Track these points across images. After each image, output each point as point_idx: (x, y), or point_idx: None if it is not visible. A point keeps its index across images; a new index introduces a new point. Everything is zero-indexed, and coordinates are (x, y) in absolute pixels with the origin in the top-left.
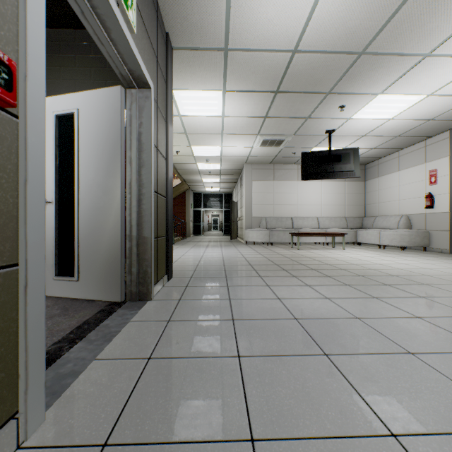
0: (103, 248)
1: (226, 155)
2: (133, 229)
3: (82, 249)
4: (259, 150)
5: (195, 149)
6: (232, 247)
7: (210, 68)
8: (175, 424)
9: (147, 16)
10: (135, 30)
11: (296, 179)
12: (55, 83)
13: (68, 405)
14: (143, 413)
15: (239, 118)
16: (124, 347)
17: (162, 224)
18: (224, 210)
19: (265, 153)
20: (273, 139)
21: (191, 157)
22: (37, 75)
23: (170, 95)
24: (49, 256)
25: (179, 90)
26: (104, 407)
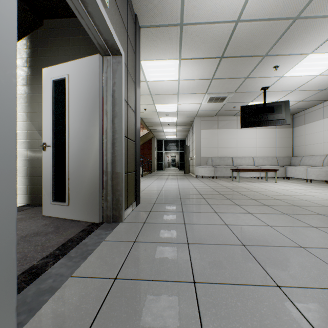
0: (86, 180)
1: (181, 111)
2: (108, 166)
3: (71, 181)
4: (206, 105)
5: (158, 106)
6: (186, 180)
7: (169, 41)
8: None
9: None
10: (108, 5)
11: (236, 128)
12: (55, 59)
13: (39, 326)
14: None
15: (191, 80)
16: (96, 266)
17: (132, 162)
18: (179, 152)
19: (211, 108)
20: (218, 96)
21: (155, 113)
22: (6, 23)
23: (138, 63)
24: (48, 186)
25: (145, 60)
26: None
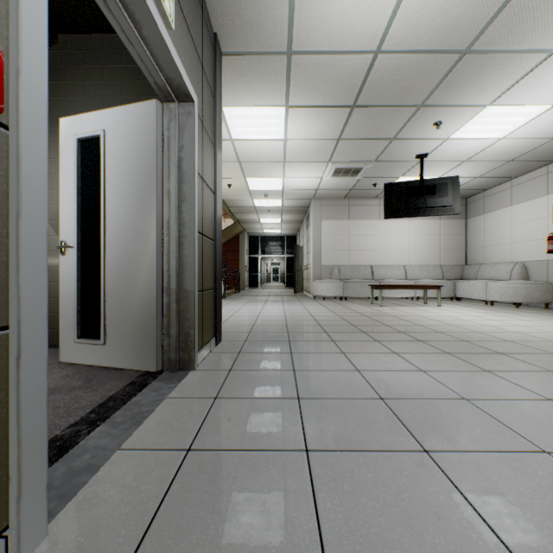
0: (135, 303)
1: (289, 189)
2: (171, 280)
3: (109, 305)
4: (330, 181)
5: (251, 181)
6: (297, 303)
7: (269, 77)
8: (219, 550)
9: (189, 10)
10: (173, 26)
11: (378, 218)
12: (79, 101)
13: (79, 515)
14: (176, 531)
15: (306, 141)
16: (157, 434)
17: (209, 273)
18: (286, 257)
19: (338, 185)
20: (348, 167)
21: (246, 192)
22: (34, 72)
23: (219, 112)
24: (70, 314)
25: (230, 107)
26: (126, 519)
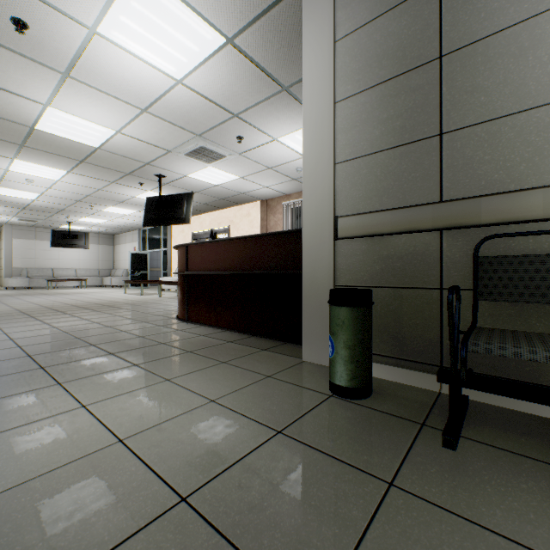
0: None
1: None
2: None
3: None
4: (19, 220)
5: None
6: None
7: None
8: None
9: None
10: None
11: None
12: None
13: None
14: None
15: None
16: None
17: None
18: None
19: (25, 222)
20: (29, 219)
21: None
22: None
23: None
24: None
25: None
26: None
